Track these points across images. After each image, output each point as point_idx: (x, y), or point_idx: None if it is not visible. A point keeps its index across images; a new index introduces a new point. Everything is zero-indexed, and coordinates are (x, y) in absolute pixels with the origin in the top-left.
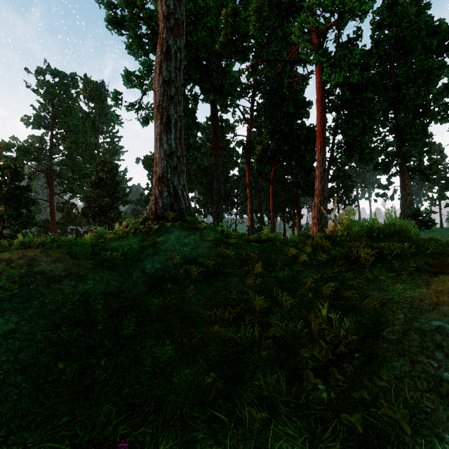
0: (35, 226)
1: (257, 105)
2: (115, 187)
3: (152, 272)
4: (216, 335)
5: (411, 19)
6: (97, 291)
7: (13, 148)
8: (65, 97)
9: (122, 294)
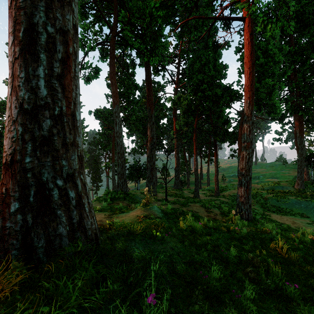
0: None
1: (182, 69)
2: None
3: None
4: None
5: None
6: None
7: None
8: None
9: None
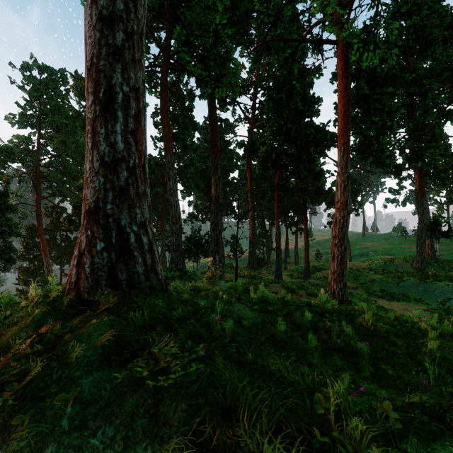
0: (13, 235)
1: (259, 103)
2: None
3: None
4: None
5: (433, 5)
6: None
7: None
8: (53, 95)
9: None
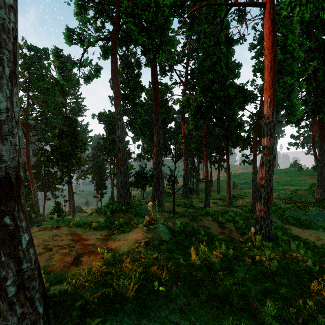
0: None
1: (190, 69)
2: (75, 138)
3: None
4: None
5: None
6: None
7: None
8: (39, 67)
9: None
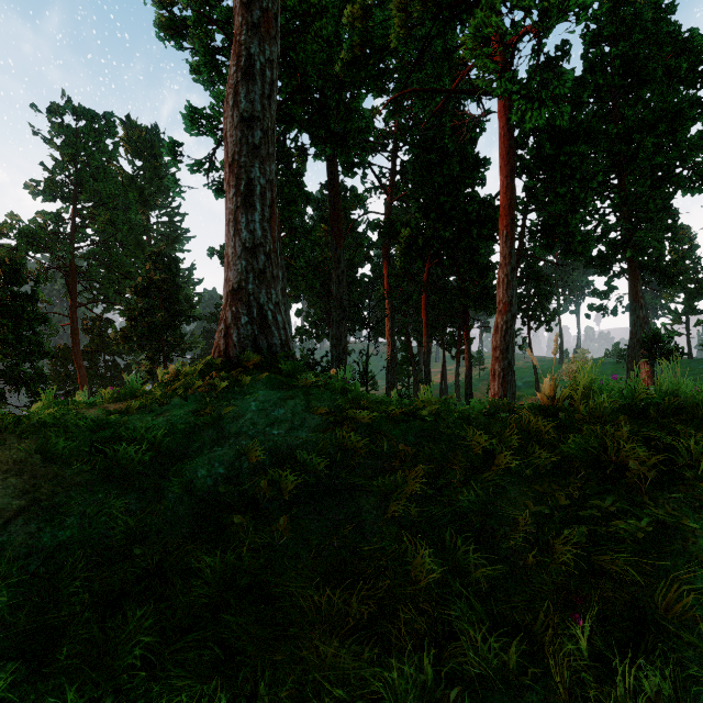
0: (45, 357)
1: (401, 165)
2: (174, 295)
3: (208, 485)
4: (331, 670)
5: (647, 27)
6: (83, 543)
7: (12, 232)
8: (96, 151)
9: (136, 550)
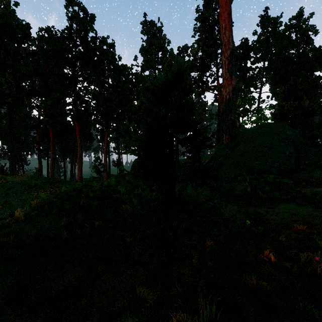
0: None
1: None
2: None
3: None
4: None
5: None
6: None
7: None
8: None
9: None
